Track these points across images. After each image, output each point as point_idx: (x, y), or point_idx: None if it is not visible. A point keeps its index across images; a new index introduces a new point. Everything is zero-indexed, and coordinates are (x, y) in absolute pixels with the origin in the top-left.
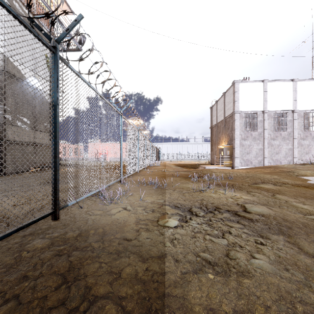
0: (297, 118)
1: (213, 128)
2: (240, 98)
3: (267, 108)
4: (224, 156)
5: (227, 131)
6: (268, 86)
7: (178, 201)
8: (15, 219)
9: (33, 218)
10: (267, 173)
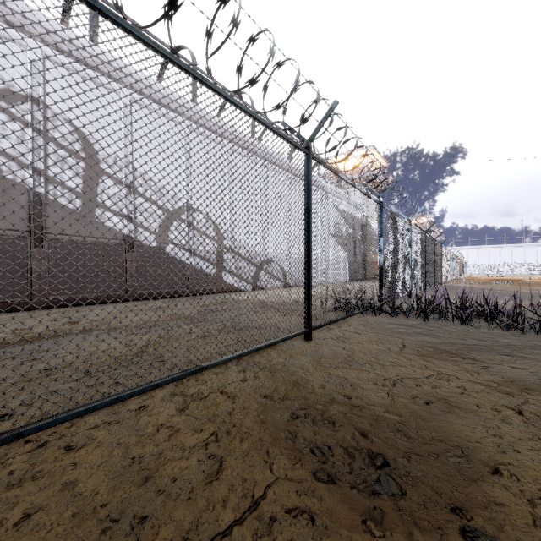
0: None
1: None
2: None
3: None
4: None
5: None
6: None
7: (478, 285)
8: None
9: None
10: None
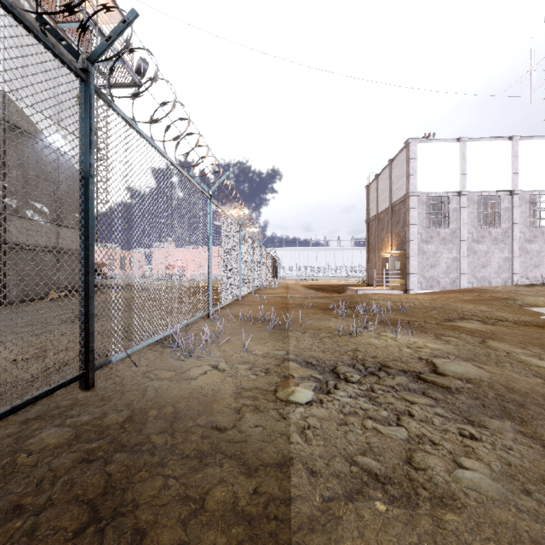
0: (519, 205)
1: (371, 222)
2: (419, 169)
3: (466, 186)
4: (391, 271)
5: (397, 228)
6: (467, 148)
7: (313, 353)
8: (13, 388)
9: (46, 385)
10: (468, 302)
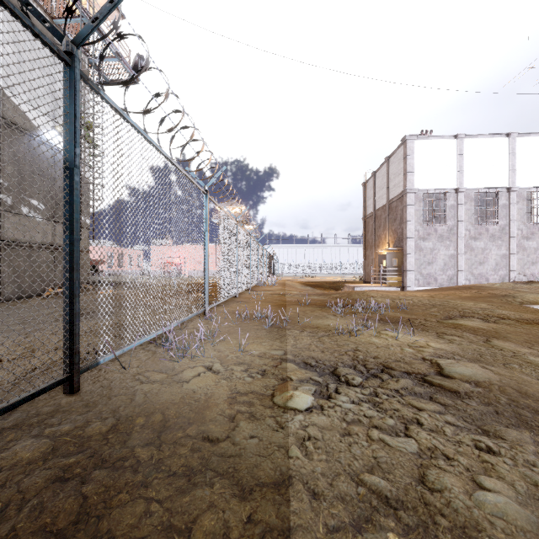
0: (516, 202)
1: (367, 219)
2: (416, 166)
3: (464, 183)
4: (389, 268)
5: (394, 225)
6: (464, 145)
7: (311, 353)
8: None
9: (28, 388)
10: (467, 299)
